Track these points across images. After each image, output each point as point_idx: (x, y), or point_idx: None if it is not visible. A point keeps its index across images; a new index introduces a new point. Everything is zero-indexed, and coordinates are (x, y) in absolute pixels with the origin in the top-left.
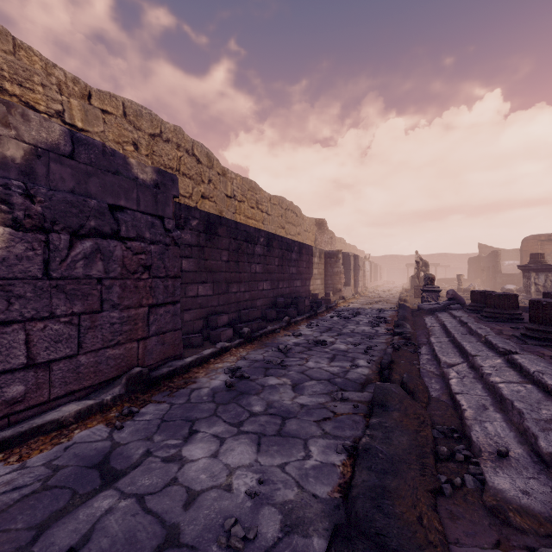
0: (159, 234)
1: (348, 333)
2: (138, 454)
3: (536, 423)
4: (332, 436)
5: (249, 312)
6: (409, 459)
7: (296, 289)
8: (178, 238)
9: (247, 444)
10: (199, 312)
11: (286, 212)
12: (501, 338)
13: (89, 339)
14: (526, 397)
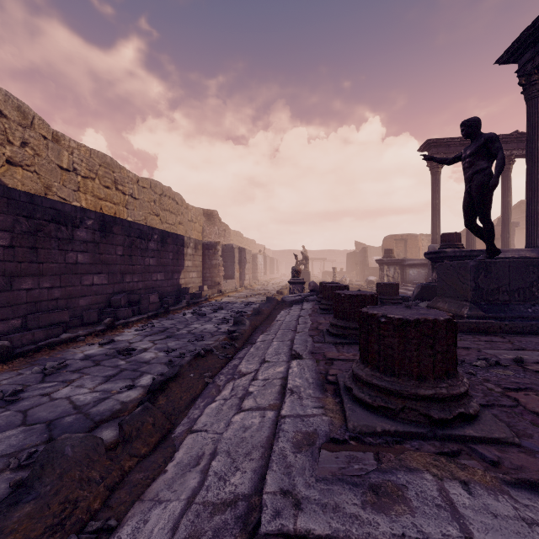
0: None
1: (180, 334)
2: None
3: (196, 515)
4: None
5: (40, 316)
6: None
7: (156, 283)
8: None
9: None
10: None
11: (162, 198)
12: (307, 335)
13: None
14: (245, 440)
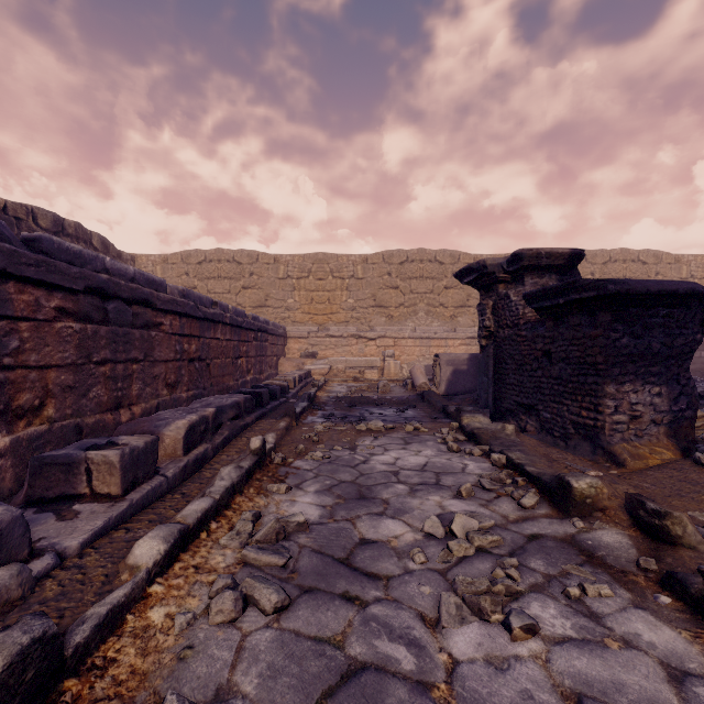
0: None
1: None
2: None
3: None
4: None
5: None
6: None
7: None
8: None
9: None
10: None
11: None
12: None
13: None
14: None
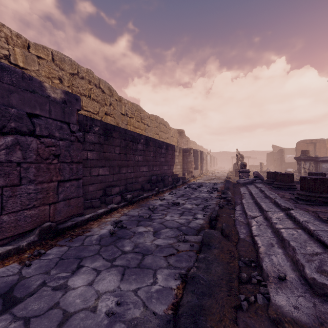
0: (66, 134)
1: (193, 197)
2: (36, 285)
3: (303, 256)
4: (173, 267)
5: (133, 185)
6: (221, 283)
7: (164, 171)
8: (81, 137)
9: (115, 275)
10: (100, 185)
11: (160, 125)
12: (283, 200)
13: (10, 204)
14: (297, 238)
